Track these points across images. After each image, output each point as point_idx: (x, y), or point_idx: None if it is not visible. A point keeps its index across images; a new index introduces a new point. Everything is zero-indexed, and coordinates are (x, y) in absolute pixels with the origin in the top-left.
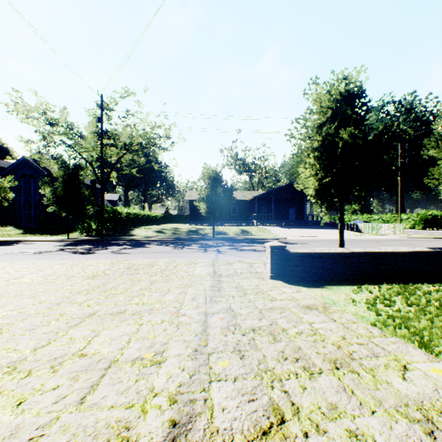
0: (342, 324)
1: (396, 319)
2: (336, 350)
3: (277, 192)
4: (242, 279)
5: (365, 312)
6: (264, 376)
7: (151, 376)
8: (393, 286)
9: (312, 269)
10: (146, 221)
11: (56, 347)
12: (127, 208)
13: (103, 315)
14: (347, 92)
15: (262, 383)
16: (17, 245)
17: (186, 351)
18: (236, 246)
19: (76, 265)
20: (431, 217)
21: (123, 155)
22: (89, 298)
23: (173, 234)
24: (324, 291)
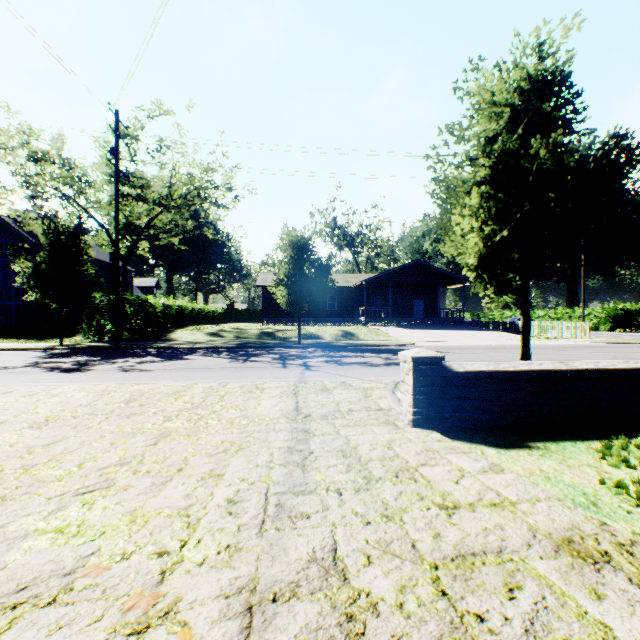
0: None
1: None
2: None
3: (397, 274)
4: (354, 426)
5: None
6: None
7: None
8: None
9: (496, 405)
10: (197, 318)
11: None
12: (165, 299)
13: None
14: (541, 75)
15: None
16: None
17: None
18: (336, 356)
19: (29, 395)
20: (623, 313)
21: (158, 213)
22: None
23: (236, 338)
24: (537, 457)
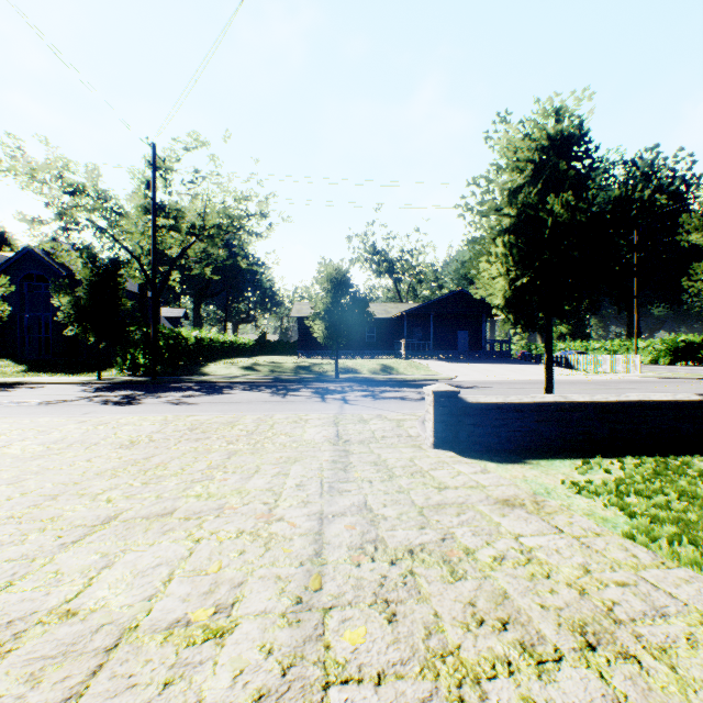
0: (577, 539)
1: (667, 524)
2: (579, 600)
3: (440, 304)
4: (385, 448)
5: (607, 510)
6: (442, 668)
7: (200, 671)
8: (643, 460)
9: (504, 431)
10: (229, 351)
11: (21, 595)
12: (197, 331)
13: (130, 520)
14: (560, 134)
15: (438, 690)
16: (13, 390)
17: (280, 604)
18: (374, 391)
19: (104, 424)
20: (685, 346)
21: (191, 243)
22: (113, 485)
23: (271, 372)
24: (526, 469)
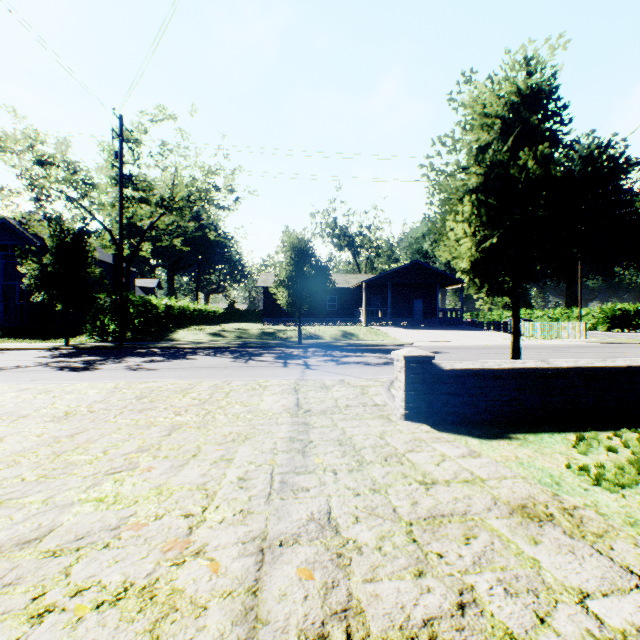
0: None
1: None
2: None
3: (397, 275)
4: (350, 420)
5: None
6: None
7: None
8: None
9: (482, 400)
10: (199, 319)
11: None
12: (167, 299)
13: None
14: (530, 88)
15: None
16: None
17: None
18: (335, 356)
19: (45, 392)
20: (621, 314)
21: (160, 215)
22: None
23: (238, 338)
24: (516, 446)
